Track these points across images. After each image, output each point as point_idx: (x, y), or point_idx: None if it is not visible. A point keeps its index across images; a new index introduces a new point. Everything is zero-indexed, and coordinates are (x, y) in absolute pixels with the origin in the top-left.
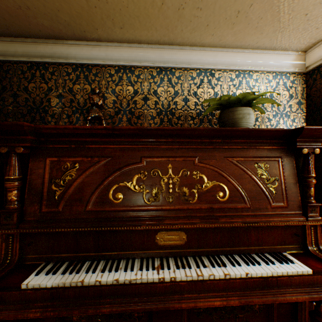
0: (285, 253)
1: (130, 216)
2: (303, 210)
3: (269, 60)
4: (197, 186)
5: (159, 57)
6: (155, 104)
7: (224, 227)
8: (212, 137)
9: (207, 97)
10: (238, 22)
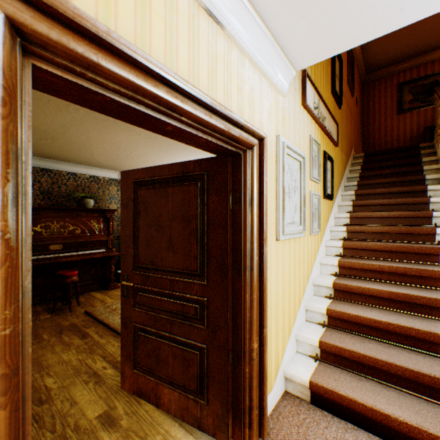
0: (101, 249)
1: (38, 240)
2: (109, 235)
3: (107, 173)
4: (68, 228)
5: (43, 163)
6: (40, 188)
7: (79, 242)
8: (74, 211)
9: (73, 186)
10: (88, 162)
